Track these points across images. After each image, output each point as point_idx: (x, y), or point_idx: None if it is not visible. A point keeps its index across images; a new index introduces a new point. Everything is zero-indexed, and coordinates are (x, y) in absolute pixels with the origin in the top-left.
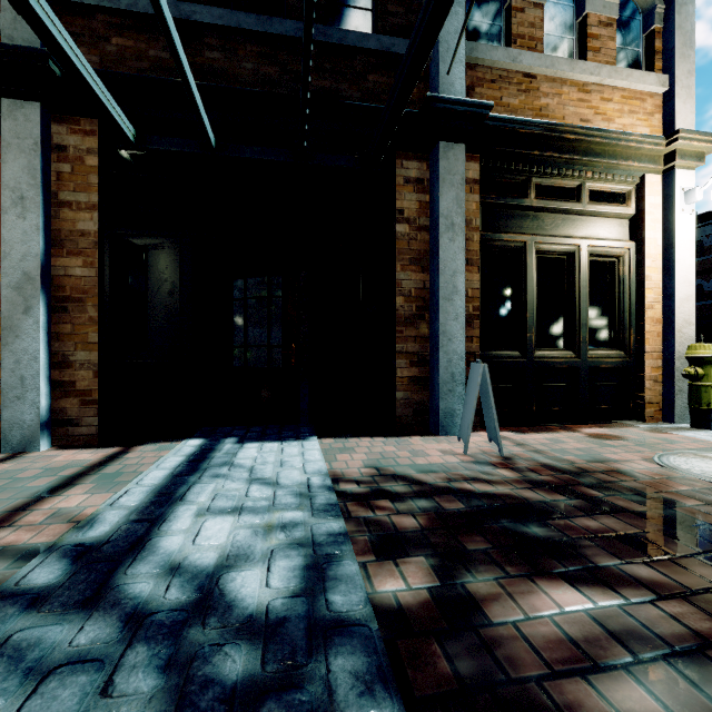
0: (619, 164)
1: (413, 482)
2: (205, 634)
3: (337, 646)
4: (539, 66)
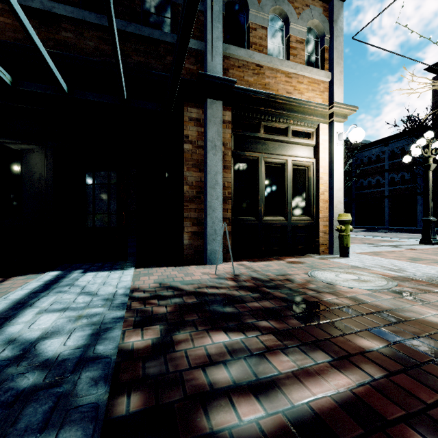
0: (306, 117)
1: (177, 290)
2: (17, 369)
3: (89, 368)
4: (264, 61)
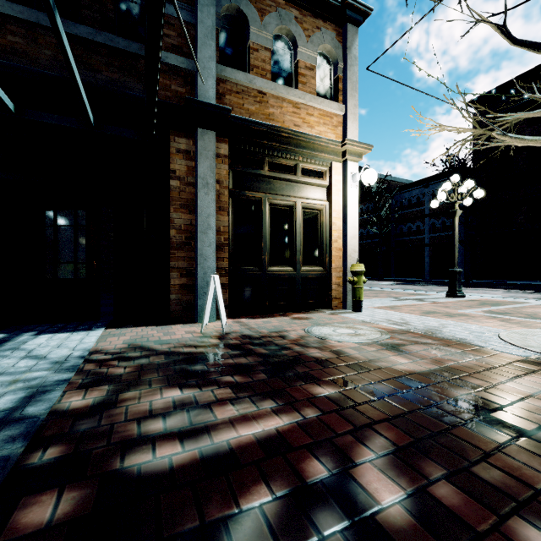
0: (317, 154)
1: (148, 350)
2: None
3: (10, 427)
4: (267, 88)
